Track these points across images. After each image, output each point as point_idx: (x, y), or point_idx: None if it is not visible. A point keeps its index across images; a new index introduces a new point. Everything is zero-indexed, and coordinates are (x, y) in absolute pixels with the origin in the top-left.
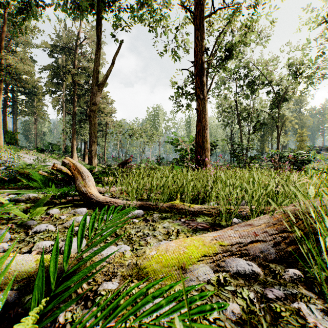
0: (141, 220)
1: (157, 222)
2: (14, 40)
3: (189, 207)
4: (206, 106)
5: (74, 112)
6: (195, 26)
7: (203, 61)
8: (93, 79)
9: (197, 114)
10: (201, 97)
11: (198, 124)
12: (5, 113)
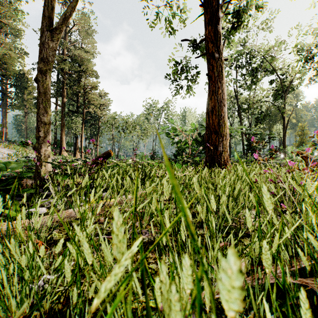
0: None
1: None
2: (2, 29)
3: None
4: (223, 72)
5: (63, 104)
6: None
7: None
8: (44, 20)
9: (209, 83)
10: (215, 55)
11: (211, 98)
12: None
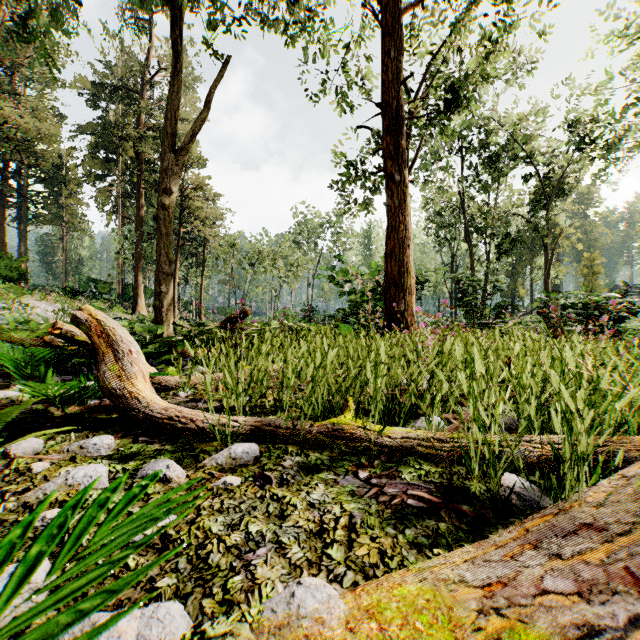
0: (249, 479)
1: (293, 485)
2: (21, 74)
3: (378, 436)
4: (408, 199)
5: (140, 217)
6: (384, 28)
7: (400, 102)
8: (165, 138)
9: (388, 215)
10: (396, 178)
11: (389, 237)
12: (3, 219)
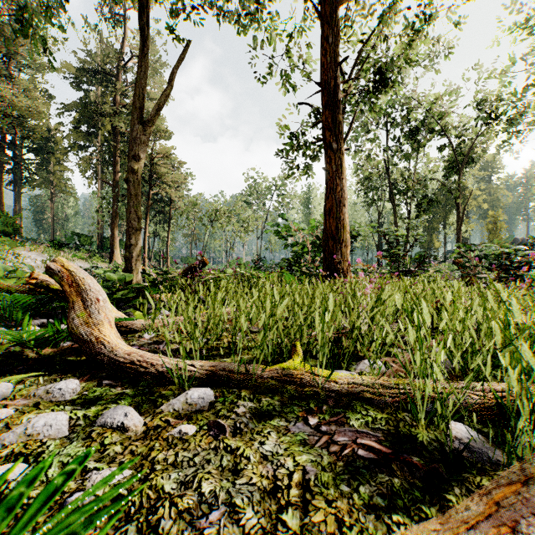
0: (204, 427)
1: (246, 434)
2: (16, 61)
3: (326, 381)
4: (344, 164)
5: (116, 181)
6: (323, 17)
7: (337, 81)
8: (134, 111)
9: (327, 178)
10: (333, 146)
11: (328, 197)
12: (1, 183)
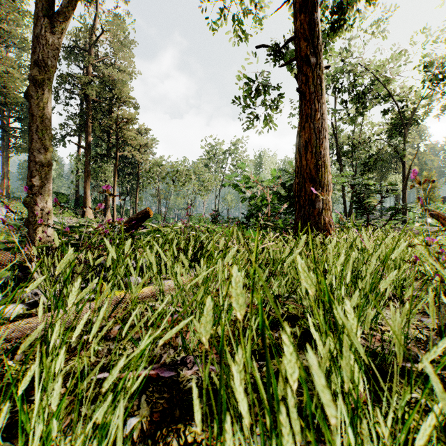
0: None
1: None
2: (2, 40)
3: None
4: (323, 86)
5: (88, 144)
6: None
7: None
8: (41, 2)
9: (302, 103)
10: (311, 60)
11: (303, 127)
12: None
